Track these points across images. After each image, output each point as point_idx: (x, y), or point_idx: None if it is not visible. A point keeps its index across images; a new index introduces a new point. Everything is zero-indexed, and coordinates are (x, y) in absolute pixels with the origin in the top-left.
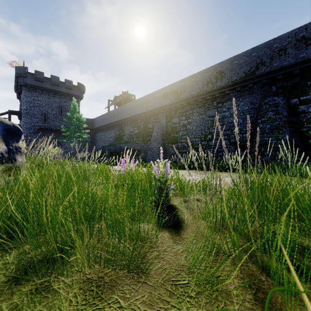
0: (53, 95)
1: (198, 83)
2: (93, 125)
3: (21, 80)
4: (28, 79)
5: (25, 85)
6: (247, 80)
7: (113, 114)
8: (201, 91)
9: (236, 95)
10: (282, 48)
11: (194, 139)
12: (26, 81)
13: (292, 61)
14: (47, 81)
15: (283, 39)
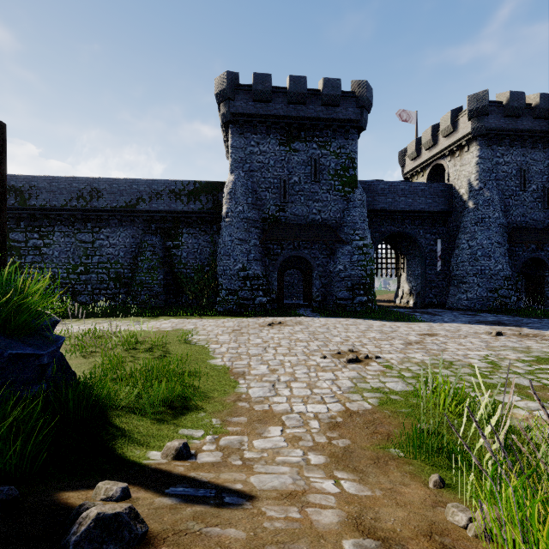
0: None
1: (64, 193)
2: None
3: None
4: None
5: None
6: (128, 211)
7: None
8: (69, 205)
9: (117, 224)
10: (159, 193)
11: (56, 270)
12: None
13: (166, 208)
14: None
15: (160, 184)
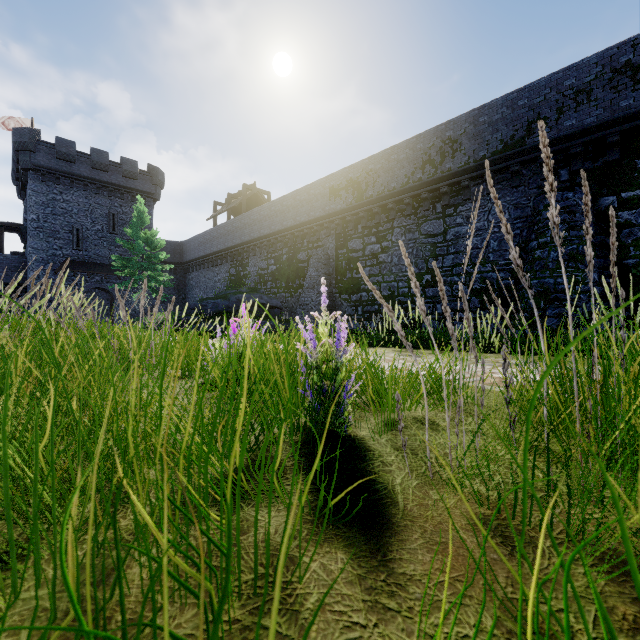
0: (95, 192)
1: (405, 165)
2: (182, 256)
3: (25, 158)
4: (41, 157)
5: (33, 168)
6: (507, 157)
7: (225, 232)
8: (411, 181)
9: (484, 191)
10: (583, 89)
11: (395, 284)
12: (38, 160)
13: (604, 116)
14: (83, 160)
15: (585, 69)
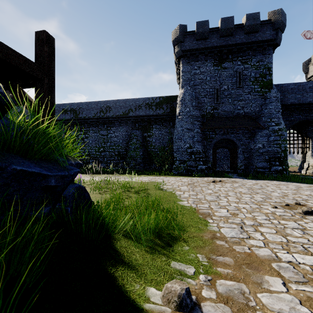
0: None
1: (94, 110)
2: None
3: None
4: None
5: None
6: (124, 117)
7: None
8: (96, 116)
9: (118, 124)
10: (140, 105)
11: (90, 150)
12: None
13: (144, 114)
14: None
15: (140, 100)
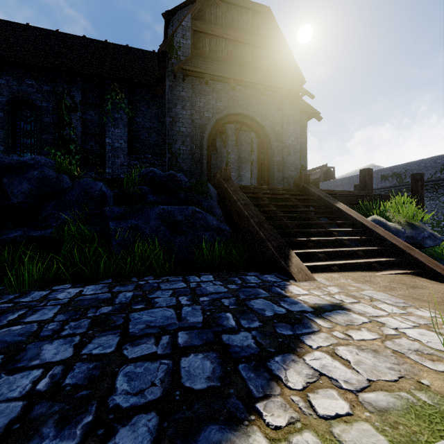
0: None
1: (429, 169)
2: None
3: None
4: None
5: None
6: None
7: None
8: (433, 177)
9: None
10: None
11: None
12: None
13: None
14: None
15: None
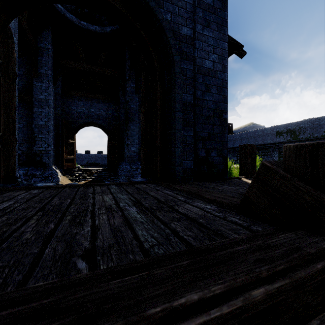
0: None
1: (323, 127)
2: None
3: None
4: None
5: None
6: None
7: None
8: None
9: None
10: None
11: None
12: None
13: None
14: None
15: None
